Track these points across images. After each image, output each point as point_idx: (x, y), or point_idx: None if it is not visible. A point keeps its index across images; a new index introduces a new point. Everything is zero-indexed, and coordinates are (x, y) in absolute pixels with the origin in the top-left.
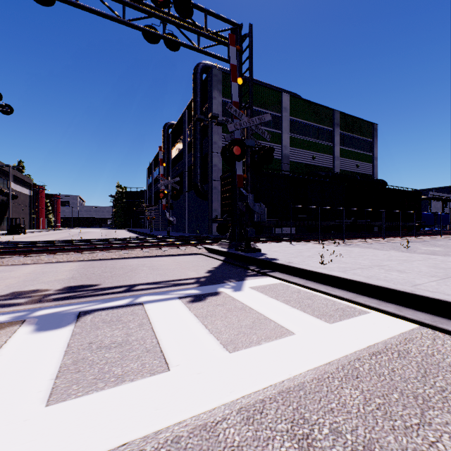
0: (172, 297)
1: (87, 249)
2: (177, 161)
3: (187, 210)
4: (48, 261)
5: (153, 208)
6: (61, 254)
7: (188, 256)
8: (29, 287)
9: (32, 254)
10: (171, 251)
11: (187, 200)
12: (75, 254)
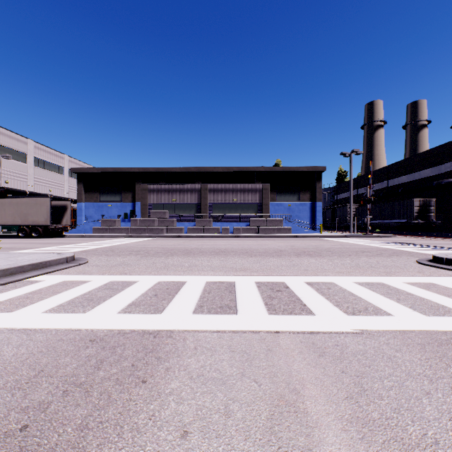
0: None
1: None
2: None
3: None
4: None
5: None
6: None
7: None
8: None
9: None
10: None
11: None
12: None
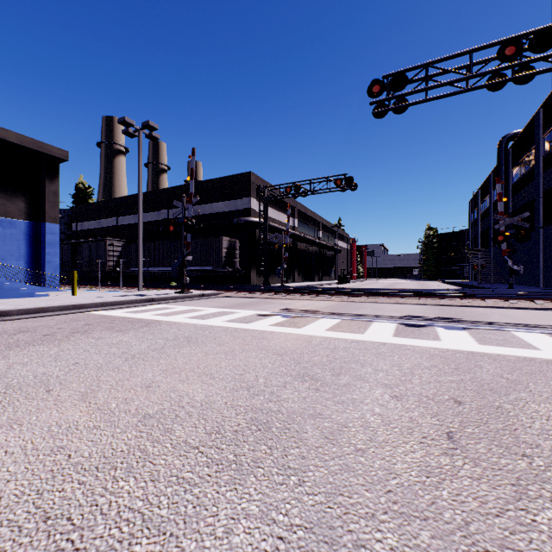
0: (534, 332)
1: (429, 296)
2: (523, 185)
3: (543, 253)
4: (404, 303)
5: (478, 253)
6: (410, 299)
7: (548, 311)
8: (413, 314)
9: (390, 296)
10: (522, 304)
11: (541, 239)
12: (421, 299)
